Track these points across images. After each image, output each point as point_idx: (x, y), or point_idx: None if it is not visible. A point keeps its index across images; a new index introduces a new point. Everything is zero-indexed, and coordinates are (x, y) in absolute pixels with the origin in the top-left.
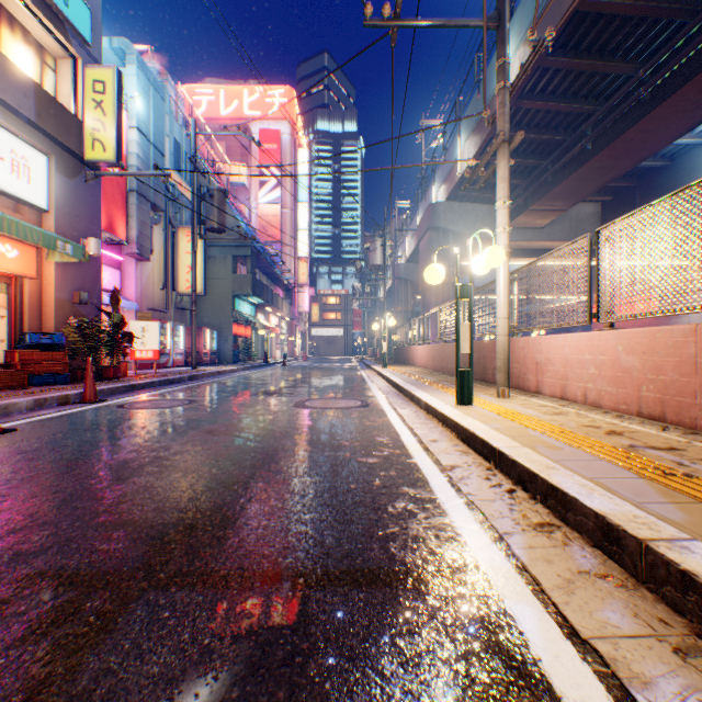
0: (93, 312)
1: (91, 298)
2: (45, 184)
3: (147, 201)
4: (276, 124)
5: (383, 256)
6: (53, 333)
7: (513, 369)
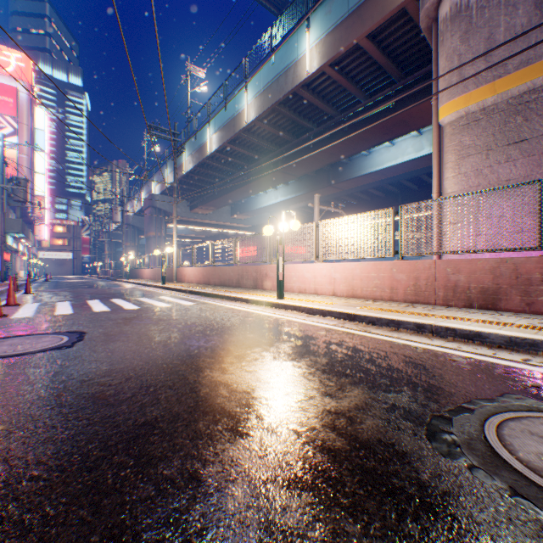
0: None
1: None
2: None
3: None
4: (13, 81)
5: (123, 216)
6: None
7: (180, 276)
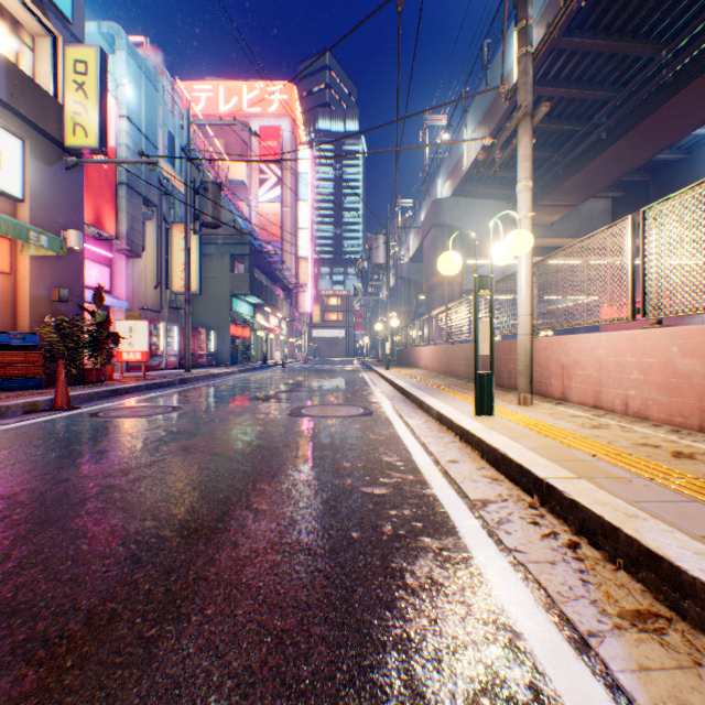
0: (75, 310)
1: (73, 296)
2: (19, 171)
3: (138, 195)
4: (277, 121)
5: (386, 254)
6: (25, 333)
7: (533, 372)
